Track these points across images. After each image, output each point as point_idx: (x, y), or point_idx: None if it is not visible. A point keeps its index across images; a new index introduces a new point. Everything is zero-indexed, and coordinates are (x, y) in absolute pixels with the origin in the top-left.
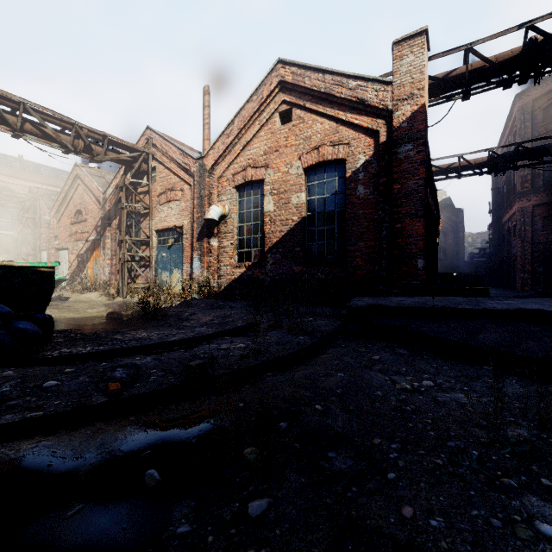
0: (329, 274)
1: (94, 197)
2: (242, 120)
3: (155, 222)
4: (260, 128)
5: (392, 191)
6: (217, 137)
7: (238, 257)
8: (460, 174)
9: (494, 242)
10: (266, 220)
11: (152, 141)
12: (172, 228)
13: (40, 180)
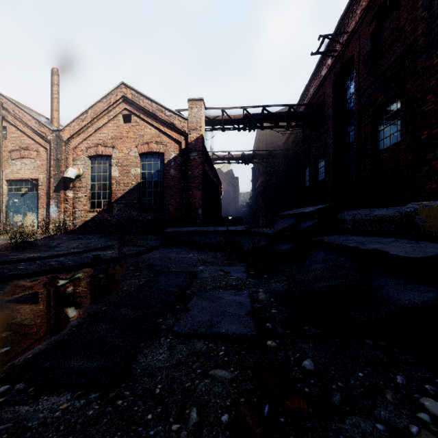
0: (155, 217)
1: None
2: (95, 112)
3: (6, 173)
4: (109, 121)
5: (187, 175)
6: (73, 119)
7: (91, 205)
8: (229, 162)
9: (252, 199)
10: (113, 182)
11: (2, 105)
12: (25, 180)
13: None
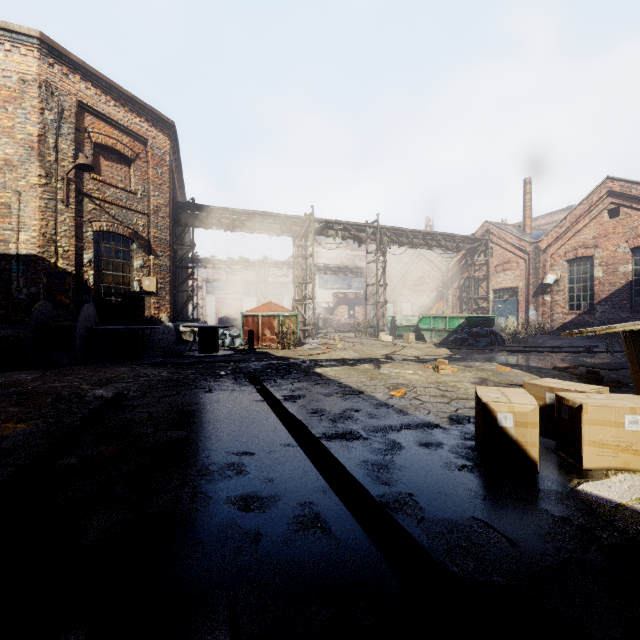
0: None
1: (435, 268)
2: (573, 217)
3: (492, 284)
4: (590, 221)
5: None
6: (551, 229)
7: (568, 307)
8: None
9: None
10: (595, 283)
11: (489, 231)
12: (506, 288)
13: (351, 248)
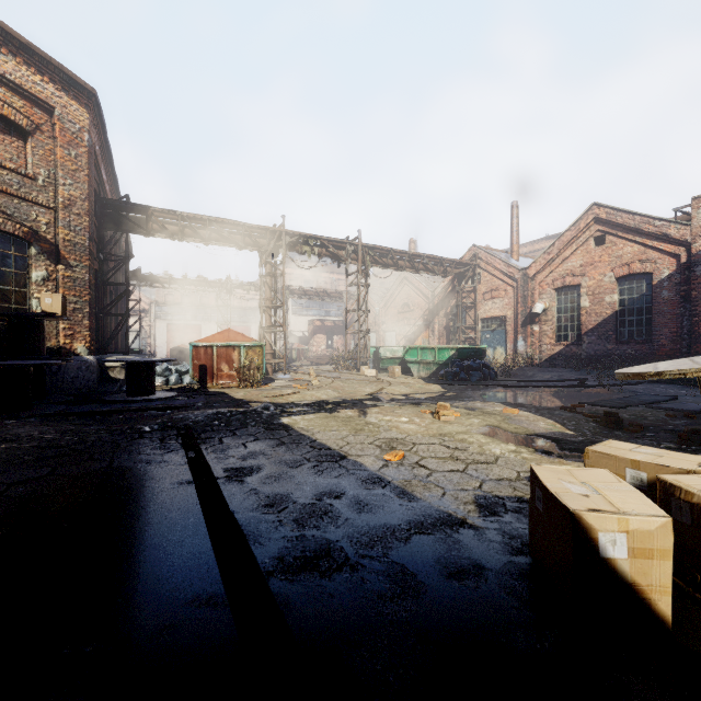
0: (638, 351)
1: (421, 294)
2: (561, 243)
3: (480, 312)
4: (577, 248)
5: (690, 296)
6: (539, 255)
7: (556, 338)
8: None
9: None
10: (583, 313)
11: (477, 255)
12: (494, 317)
13: (329, 270)
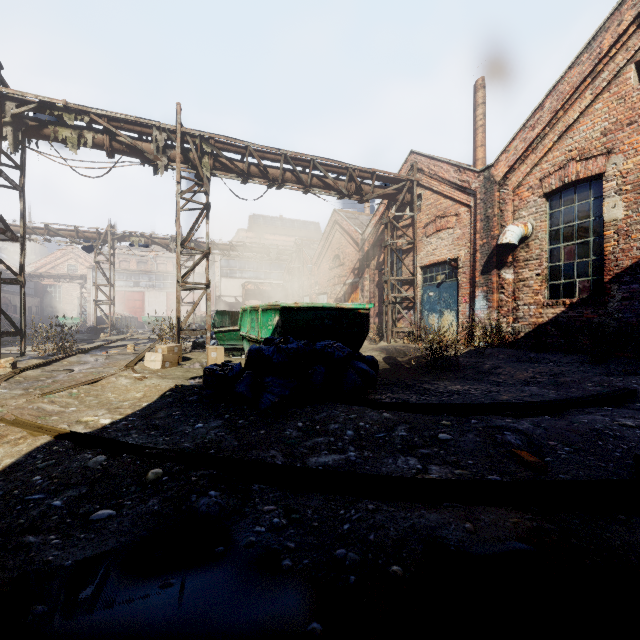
0: None
1: (351, 240)
2: (559, 98)
3: (420, 257)
4: (594, 98)
5: None
6: (514, 134)
7: (548, 292)
8: None
9: None
10: (608, 233)
11: (416, 166)
12: (441, 263)
13: (295, 234)
